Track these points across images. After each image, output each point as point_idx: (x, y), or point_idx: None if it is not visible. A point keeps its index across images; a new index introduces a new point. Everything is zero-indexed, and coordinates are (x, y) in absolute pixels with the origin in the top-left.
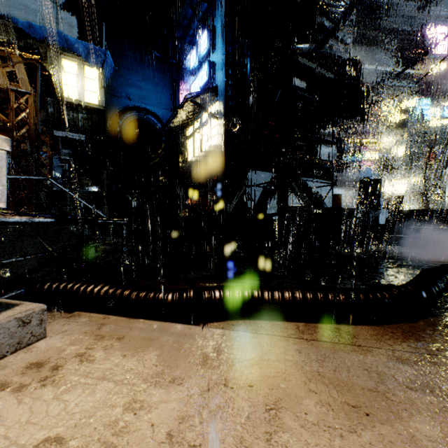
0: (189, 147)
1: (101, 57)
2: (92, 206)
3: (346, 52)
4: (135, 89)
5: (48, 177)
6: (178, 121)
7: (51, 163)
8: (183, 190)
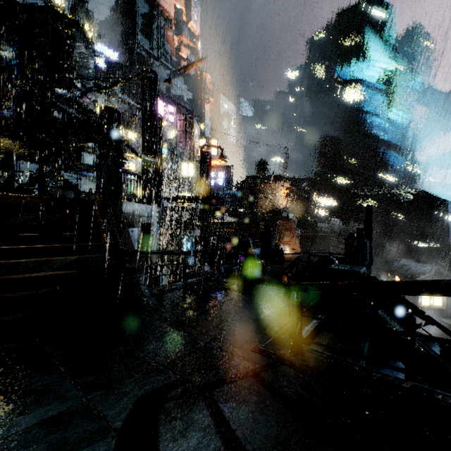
0: None
1: None
2: None
3: (92, 104)
4: None
5: None
6: None
7: None
8: None
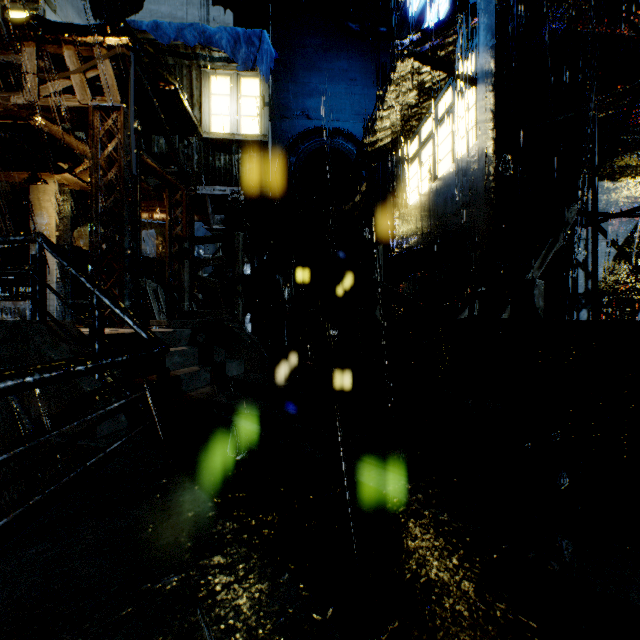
0: (410, 180)
1: (254, 46)
2: (113, 303)
3: None
4: (317, 100)
5: (35, 234)
6: (386, 127)
7: (189, 234)
8: (381, 251)
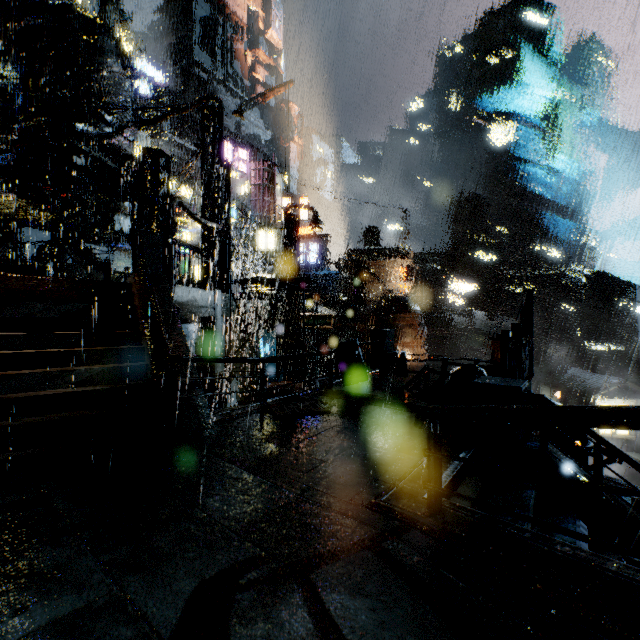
0: None
1: None
2: None
3: (129, 146)
4: None
5: None
6: None
7: None
8: None
